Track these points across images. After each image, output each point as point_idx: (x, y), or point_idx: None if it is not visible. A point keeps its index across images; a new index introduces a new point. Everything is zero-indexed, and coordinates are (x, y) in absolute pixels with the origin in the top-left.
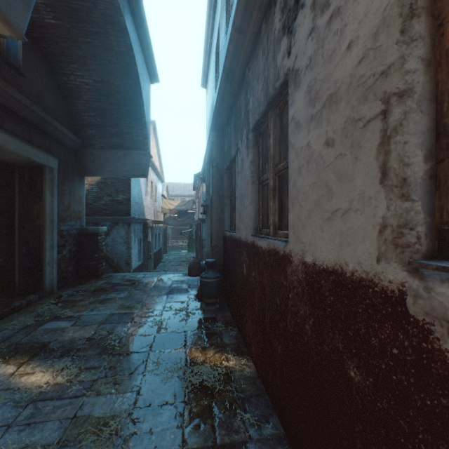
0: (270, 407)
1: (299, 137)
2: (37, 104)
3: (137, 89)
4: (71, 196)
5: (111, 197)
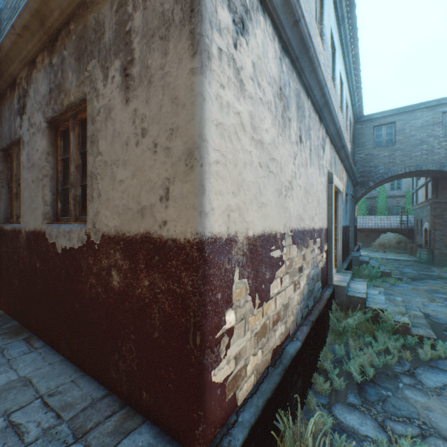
0: (12, 320)
1: (25, 173)
2: None
3: None
4: None
5: None
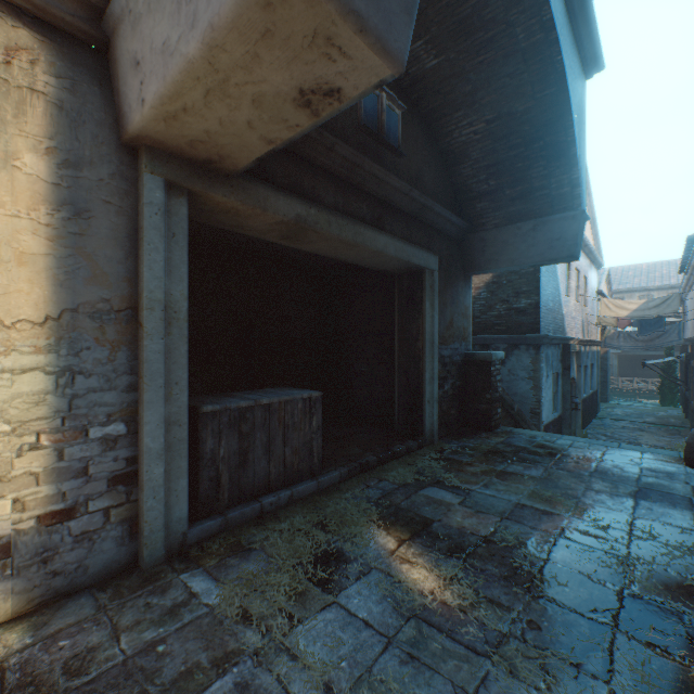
0: None
1: None
2: (415, 188)
3: (559, 100)
4: (453, 307)
5: (506, 304)
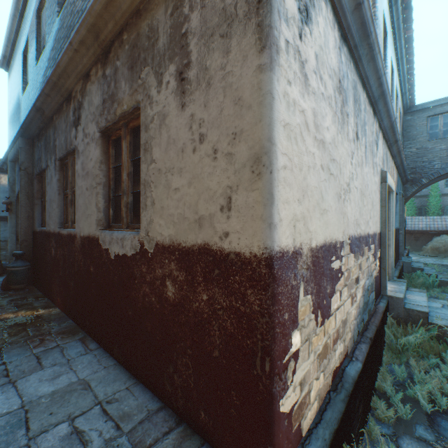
0: (68, 318)
1: (80, 181)
2: None
3: None
4: None
5: None
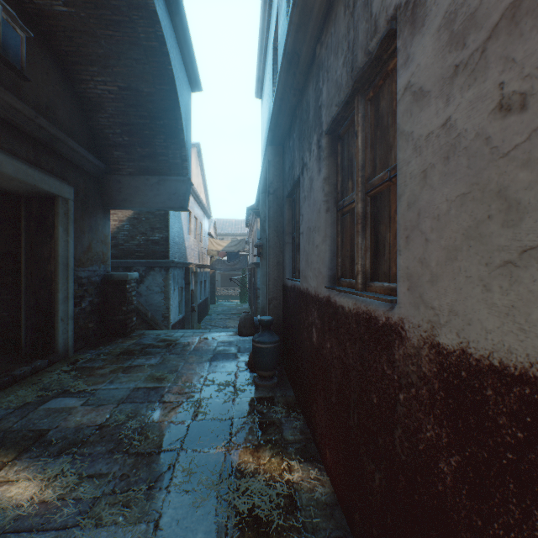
0: None
1: (424, 116)
2: (47, 117)
3: (172, 97)
4: (92, 235)
5: (145, 236)
